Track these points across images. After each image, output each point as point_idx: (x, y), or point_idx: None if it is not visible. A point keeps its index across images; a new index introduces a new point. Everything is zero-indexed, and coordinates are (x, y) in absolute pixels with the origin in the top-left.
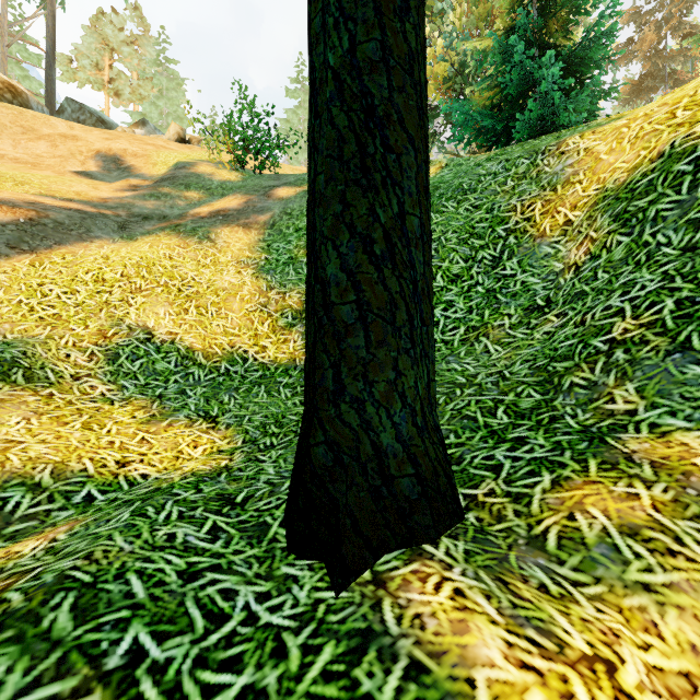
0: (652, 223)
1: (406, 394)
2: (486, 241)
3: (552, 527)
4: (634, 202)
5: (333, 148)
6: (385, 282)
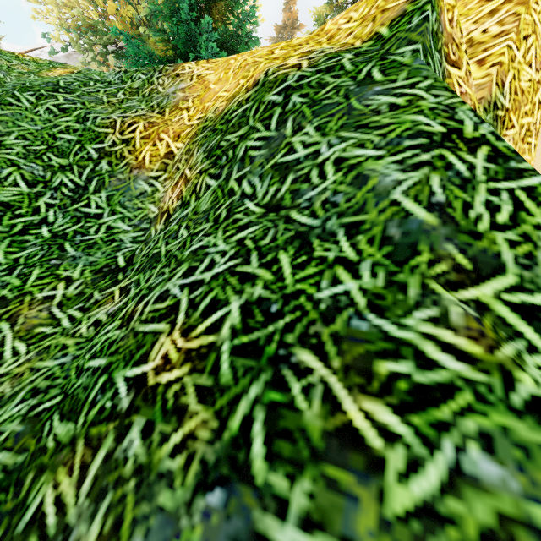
0: (240, 164)
1: None
2: (70, 160)
3: None
4: (228, 136)
5: None
6: None
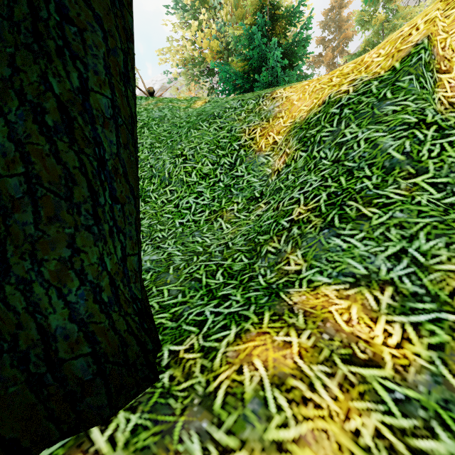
0: (318, 144)
1: (86, 271)
2: (226, 151)
3: (224, 383)
4: (309, 131)
5: (2, 6)
6: (59, 155)
